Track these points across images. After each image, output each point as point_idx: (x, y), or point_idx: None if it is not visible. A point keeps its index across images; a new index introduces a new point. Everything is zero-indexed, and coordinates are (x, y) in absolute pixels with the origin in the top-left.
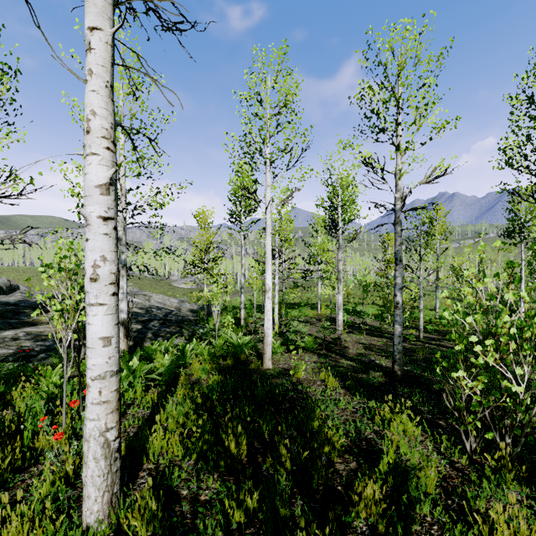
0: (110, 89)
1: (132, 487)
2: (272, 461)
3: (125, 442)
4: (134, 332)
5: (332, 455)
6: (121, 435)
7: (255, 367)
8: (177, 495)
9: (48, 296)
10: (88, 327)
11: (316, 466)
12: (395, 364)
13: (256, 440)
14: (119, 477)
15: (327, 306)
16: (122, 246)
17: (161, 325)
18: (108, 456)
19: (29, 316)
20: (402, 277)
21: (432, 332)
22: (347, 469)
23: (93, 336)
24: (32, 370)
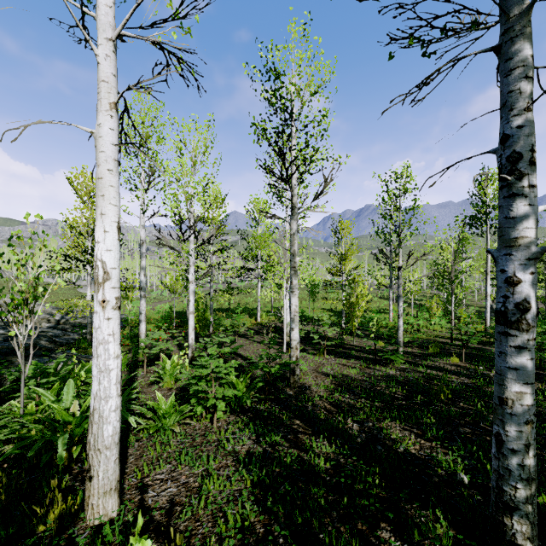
0: None
1: None
2: None
3: None
4: None
5: None
6: None
7: (53, 528)
8: None
9: None
10: None
11: None
12: (514, 519)
13: None
14: None
15: (268, 311)
16: None
17: None
18: None
19: None
20: (535, 219)
21: (404, 343)
22: None
23: None
24: None
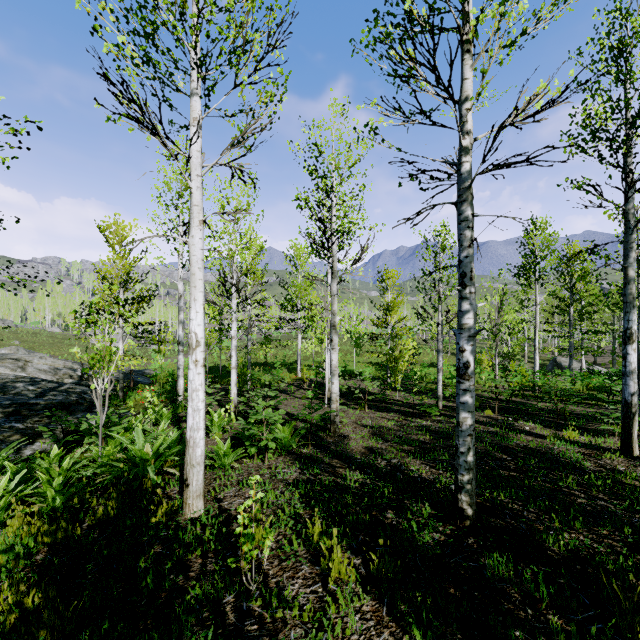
0: None
1: None
2: None
3: None
4: None
5: None
6: None
7: (164, 518)
8: None
9: None
10: None
11: None
12: (462, 494)
13: None
14: None
15: (308, 366)
16: None
17: (6, 417)
18: None
19: None
20: (475, 312)
21: (448, 398)
22: None
23: None
24: None
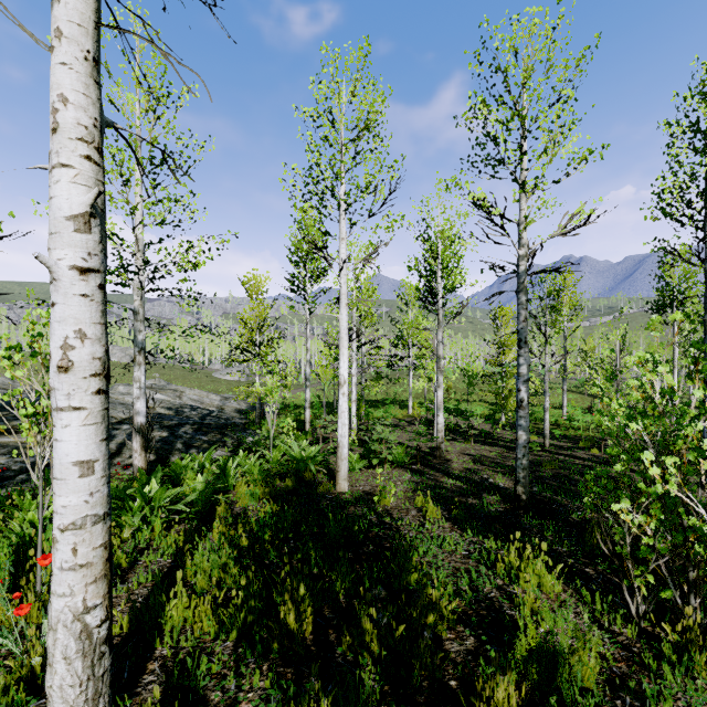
0: (92, 63)
1: (134, 691)
2: (351, 642)
3: (128, 614)
4: (157, 441)
5: (440, 627)
6: (123, 603)
7: (325, 490)
8: (205, 702)
9: (13, 393)
10: (55, 446)
11: (417, 649)
12: (519, 485)
13: (327, 604)
14: (108, 683)
15: (420, 403)
16: (139, 322)
17: (195, 431)
18: (88, 653)
19: (7, 420)
20: (528, 365)
21: (560, 439)
22: (463, 650)
23: (63, 460)
24: (3, 499)
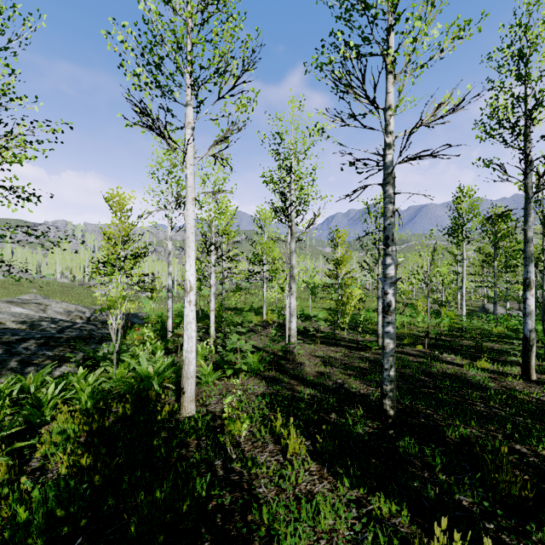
0: None
1: None
2: None
3: None
4: None
5: None
6: None
7: (167, 416)
8: None
9: None
10: None
11: None
12: (386, 399)
13: None
14: None
15: (272, 310)
16: None
17: (39, 346)
18: None
19: None
20: (395, 265)
21: None
22: None
23: None
24: None
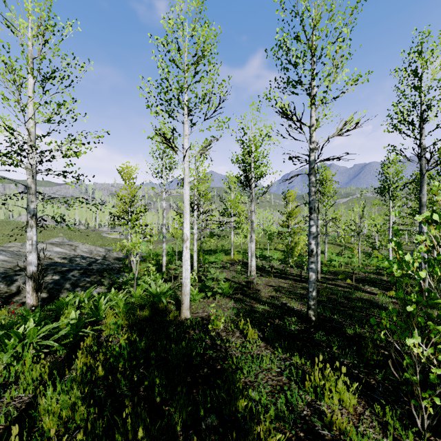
0: None
1: None
2: None
3: None
4: (50, 283)
5: None
6: None
7: (173, 318)
8: None
9: None
10: None
11: None
12: (310, 310)
13: (165, 440)
14: None
15: (238, 251)
16: (31, 195)
17: (81, 275)
18: None
19: None
20: (316, 226)
21: (326, 273)
22: None
23: None
24: None
